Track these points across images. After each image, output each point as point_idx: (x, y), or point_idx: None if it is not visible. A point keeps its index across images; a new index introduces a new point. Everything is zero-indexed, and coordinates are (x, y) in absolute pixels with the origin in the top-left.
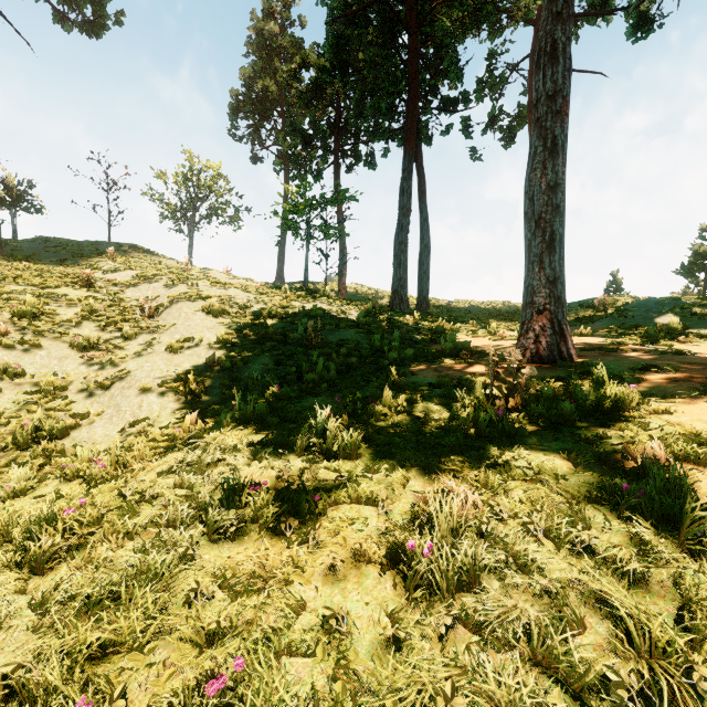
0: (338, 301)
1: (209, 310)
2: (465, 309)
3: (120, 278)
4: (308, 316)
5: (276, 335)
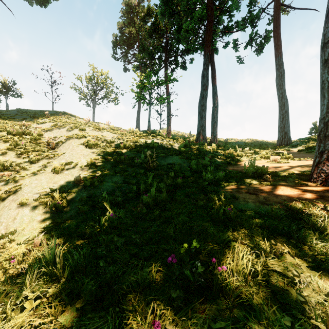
0: (167, 138)
1: (86, 144)
2: (235, 143)
3: (44, 127)
4: (149, 147)
5: (127, 160)
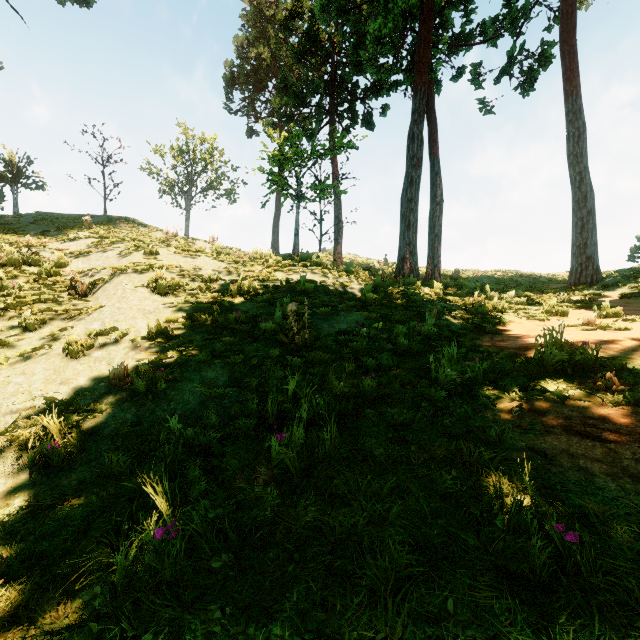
0: (335, 270)
1: (153, 286)
2: (475, 279)
3: (75, 247)
4: (294, 292)
5: (243, 322)
